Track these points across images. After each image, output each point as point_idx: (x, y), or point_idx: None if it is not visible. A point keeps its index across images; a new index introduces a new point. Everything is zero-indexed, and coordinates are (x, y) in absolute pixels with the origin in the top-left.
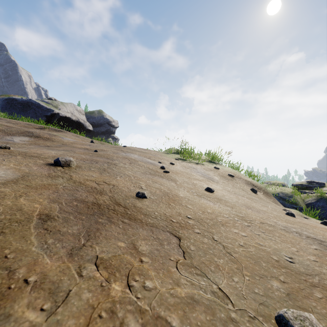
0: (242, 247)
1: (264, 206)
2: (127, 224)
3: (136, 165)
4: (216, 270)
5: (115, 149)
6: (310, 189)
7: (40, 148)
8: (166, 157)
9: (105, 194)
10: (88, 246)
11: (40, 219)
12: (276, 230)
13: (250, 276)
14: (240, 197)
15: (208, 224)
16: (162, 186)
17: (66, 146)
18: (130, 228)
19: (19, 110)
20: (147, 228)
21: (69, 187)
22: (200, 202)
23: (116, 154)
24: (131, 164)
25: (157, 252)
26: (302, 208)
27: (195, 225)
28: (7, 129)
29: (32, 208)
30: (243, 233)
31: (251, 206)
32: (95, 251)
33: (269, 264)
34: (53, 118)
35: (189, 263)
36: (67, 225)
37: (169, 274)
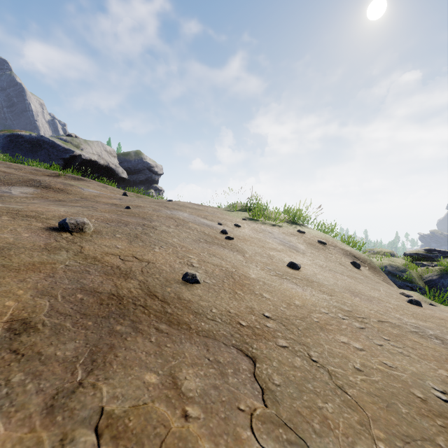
0: (360, 372)
1: (375, 290)
2: (165, 334)
3: (185, 229)
4: (323, 429)
5: (156, 205)
6: (430, 260)
7: (47, 203)
8: (229, 216)
9: (133, 277)
10: (89, 385)
11: (9, 331)
12: (404, 334)
13: (386, 439)
14: (339, 276)
15: (299, 328)
16: (223, 261)
17: (85, 201)
18: (169, 342)
19: (27, 151)
20: (199, 340)
21: (75, 266)
22: (281, 286)
23: (157, 212)
24: (177, 227)
25: (214, 393)
26: (419, 288)
27: (279, 330)
28: (4, 176)
29: (0, 308)
30: (356, 343)
31: (357, 291)
32: (99, 397)
33: (412, 409)
34: (74, 162)
35: (273, 417)
36: (56, 340)
37: (239, 445)
